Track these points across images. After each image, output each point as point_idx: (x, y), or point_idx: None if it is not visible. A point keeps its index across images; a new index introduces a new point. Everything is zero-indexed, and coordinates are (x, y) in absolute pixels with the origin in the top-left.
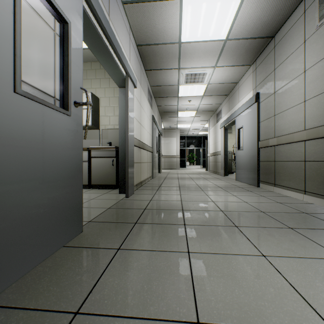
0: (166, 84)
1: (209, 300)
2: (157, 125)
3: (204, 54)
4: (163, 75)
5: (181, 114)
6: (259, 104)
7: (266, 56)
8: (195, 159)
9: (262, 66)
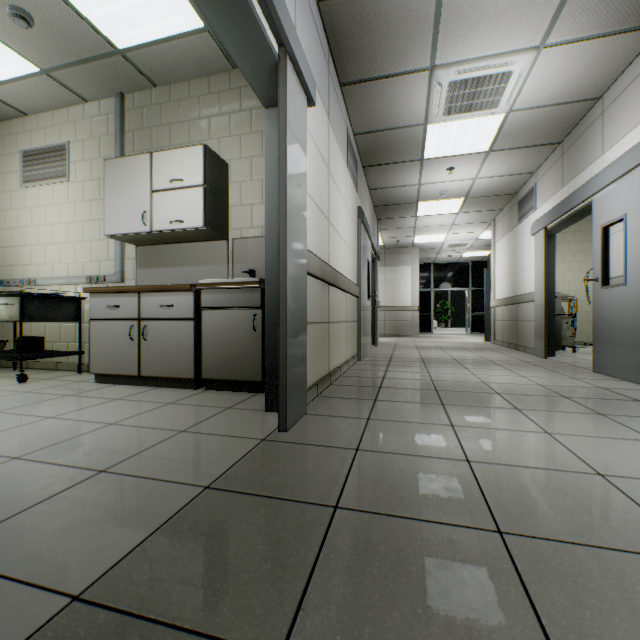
0: (394, 125)
1: None
2: (370, 234)
3: (513, 4)
4: (386, 95)
5: (427, 209)
6: None
7: None
8: (450, 315)
9: None
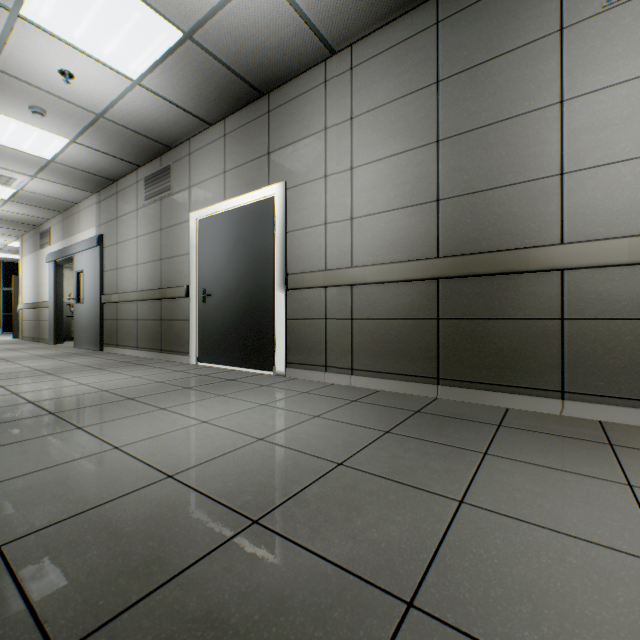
0: None
1: (23, 390)
2: None
3: (13, 159)
4: None
5: None
6: (104, 249)
7: (111, 197)
8: None
9: (107, 205)
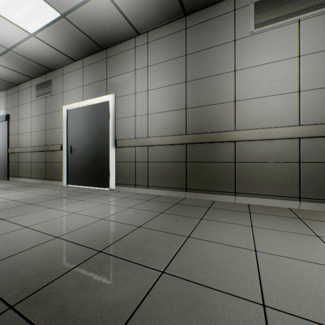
0: None
1: None
2: None
3: None
4: None
5: None
6: (10, 122)
7: (14, 93)
8: None
9: (12, 98)
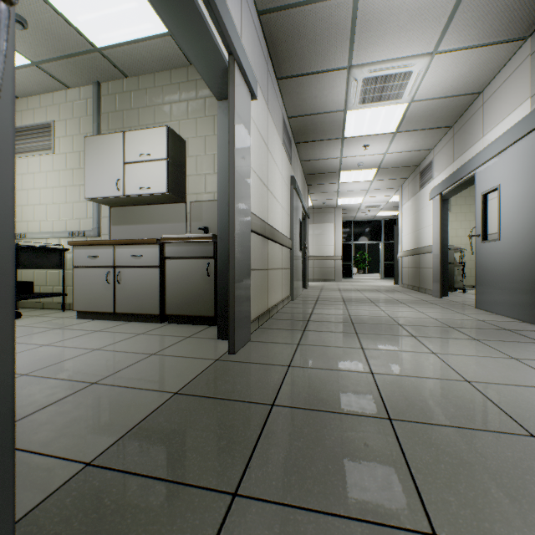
0: (320, 111)
1: None
2: (301, 197)
3: (411, 20)
4: (314, 87)
5: (347, 177)
6: None
7: None
8: (368, 263)
9: None
